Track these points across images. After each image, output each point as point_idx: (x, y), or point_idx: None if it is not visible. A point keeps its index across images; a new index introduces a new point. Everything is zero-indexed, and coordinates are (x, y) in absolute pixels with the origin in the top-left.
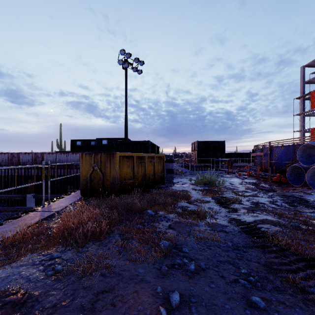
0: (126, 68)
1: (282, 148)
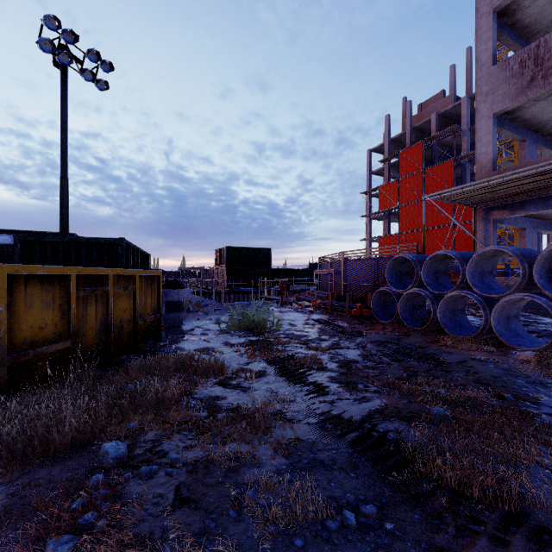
0: (65, 66)
1: (361, 262)
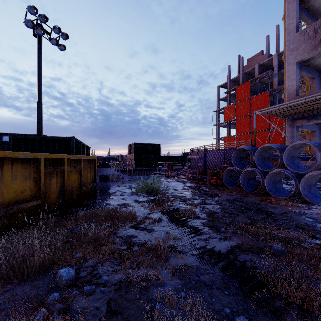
0: (40, 36)
1: (215, 152)
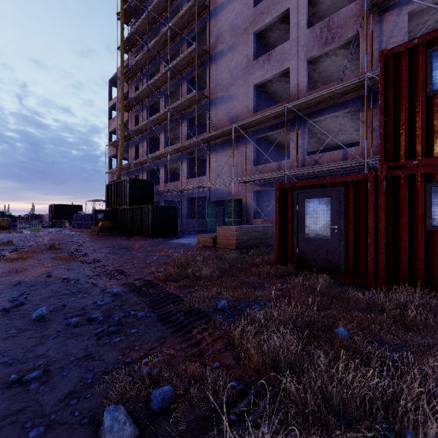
0: None
1: None
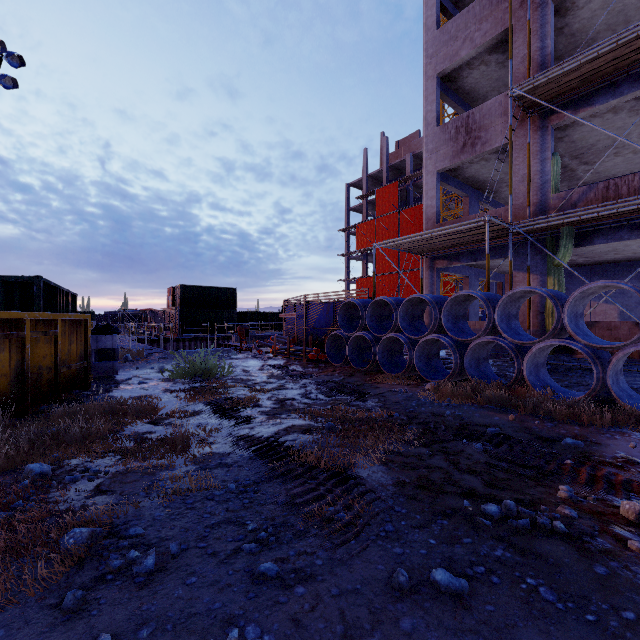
0: None
1: (321, 306)
